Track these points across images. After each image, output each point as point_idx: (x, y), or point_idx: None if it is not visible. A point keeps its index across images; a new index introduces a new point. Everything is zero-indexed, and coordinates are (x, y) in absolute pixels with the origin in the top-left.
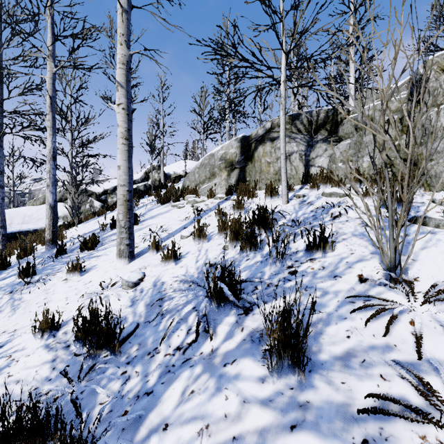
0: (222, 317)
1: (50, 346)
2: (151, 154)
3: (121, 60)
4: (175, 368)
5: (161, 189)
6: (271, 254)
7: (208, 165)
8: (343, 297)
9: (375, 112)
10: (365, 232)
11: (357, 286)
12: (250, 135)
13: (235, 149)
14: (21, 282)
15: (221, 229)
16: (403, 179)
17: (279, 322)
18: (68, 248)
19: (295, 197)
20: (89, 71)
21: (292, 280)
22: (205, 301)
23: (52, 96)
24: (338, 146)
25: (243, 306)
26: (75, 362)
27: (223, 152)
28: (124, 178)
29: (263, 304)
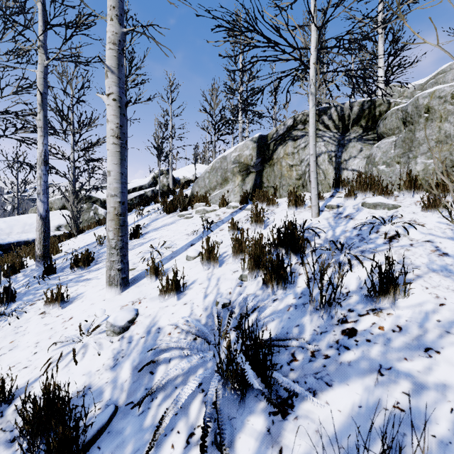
0: (243, 414)
1: None
2: (158, 157)
3: (112, 39)
4: None
5: (170, 195)
6: (312, 298)
7: (220, 169)
8: None
9: (433, 99)
10: (449, 265)
11: None
12: (267, 134)
13: (251, 150)
14: None
15: (237, 251)
16: None
17: None
18: (60, 265)
19: (327, 208)
20: (86, 64)
21: (351, 349)
22: (215, 379)
23: (43, 93)
24: (379, 144)
25: (277, 394)
26: None
27: (237, 154)
28: (115, 186)
29: (311, 398)
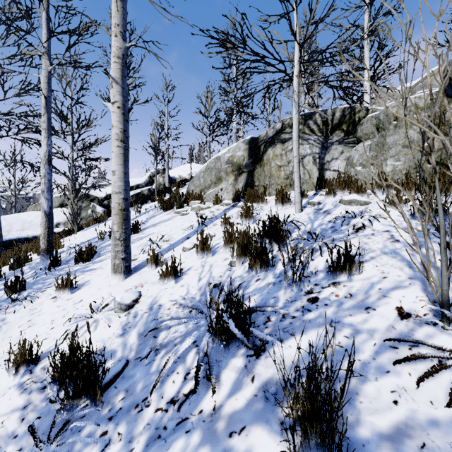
0: (227, 358)
1: (24, 386)
2: (155, 157)
3: (116, 53)
4: (166, 433)
5: (166, 193)
6: (286, 275)
7: (214, 169)
8: (381, 340)
9: (400, 109)
10: (398, 249)
11: (397, 323)
12: (258, 137)
13: (243, 152)
14: (9, 299)
15: (227, 241)
16: (434, 185)
17: (305, 389)
18: (63, 258)
19: (310, 204)
20: (87, 69)
21: (313, 311)
22: (206, 335)
23: (47, 96)
24: (357, 147)
25: (254, 344)
26: (48, 412)
27: (230, 155)
28: (119, 185)
29: (278, 343)
